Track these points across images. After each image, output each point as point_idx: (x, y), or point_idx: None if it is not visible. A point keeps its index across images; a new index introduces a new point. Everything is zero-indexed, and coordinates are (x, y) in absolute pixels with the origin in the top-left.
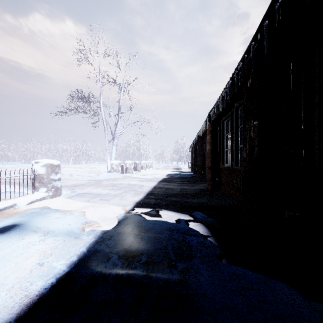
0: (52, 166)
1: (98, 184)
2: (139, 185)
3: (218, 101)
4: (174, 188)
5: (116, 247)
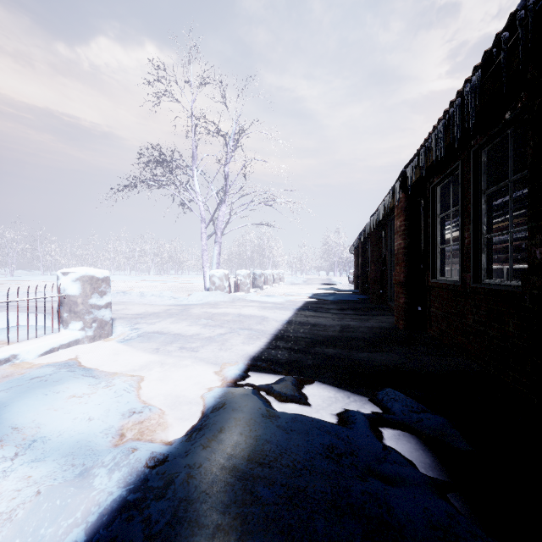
0: (93, 280)
1: (182, 314)
2: (259, 317)
3: (433, 135)
4: (327, 324)
5: (173, 537)
